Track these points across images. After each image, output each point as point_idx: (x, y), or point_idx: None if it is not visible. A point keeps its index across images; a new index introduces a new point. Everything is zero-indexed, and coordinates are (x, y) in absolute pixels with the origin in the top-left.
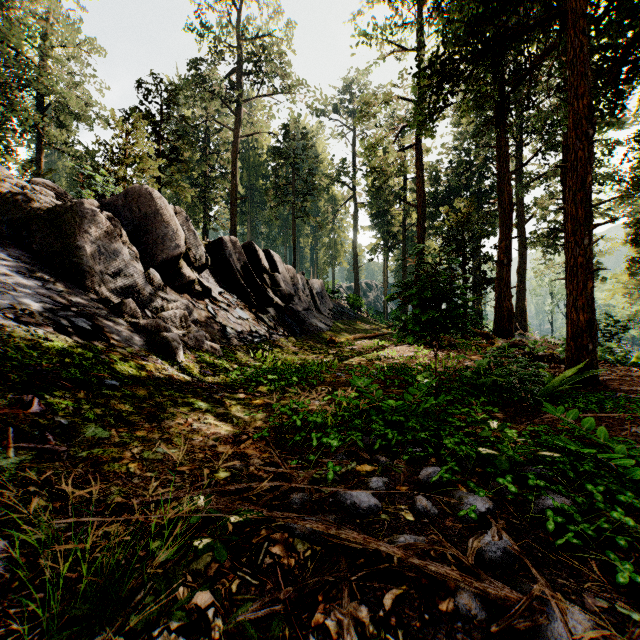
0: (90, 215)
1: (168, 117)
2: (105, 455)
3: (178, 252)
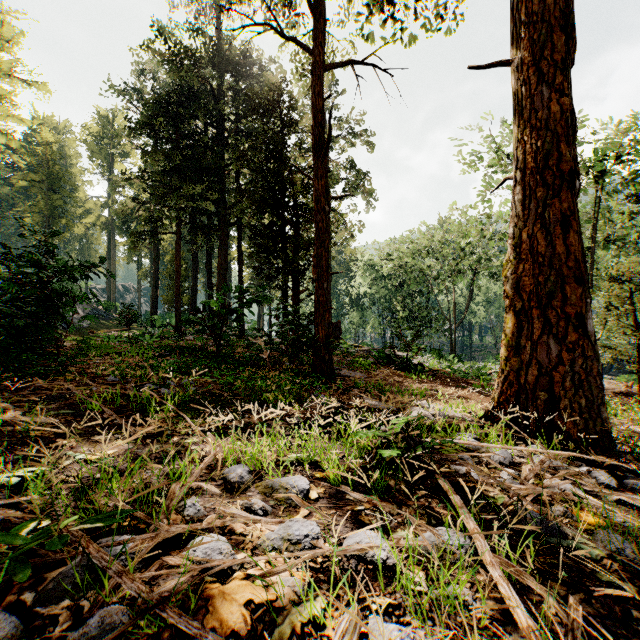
0: None
1: None
2: None
3: None
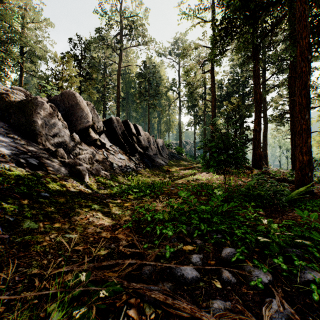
0: (41, 104)
1: (85, 57)
2: (32, 240)
3: (88, 124)
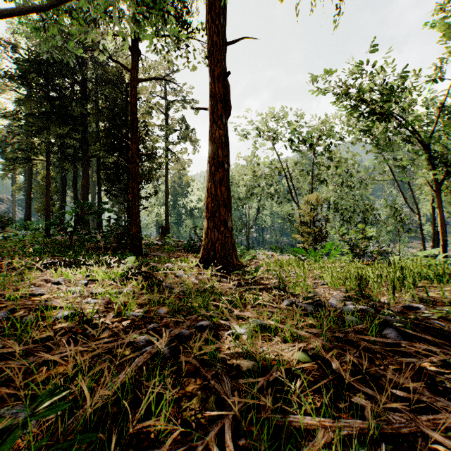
0: None
1: None
2: None
3: None
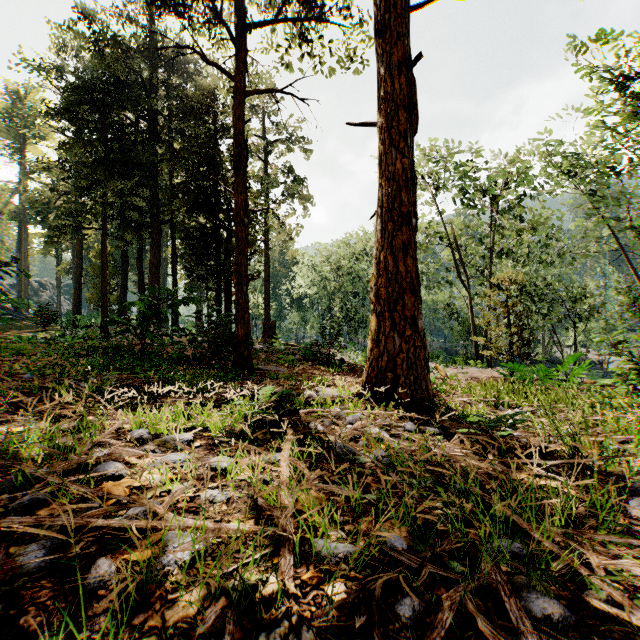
0: None
1: None
2: None
3: None
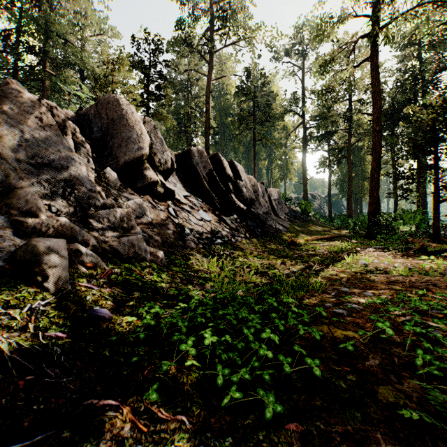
0: (15, 96)
1: (155, 63)
2: None
3: (140, 154)
